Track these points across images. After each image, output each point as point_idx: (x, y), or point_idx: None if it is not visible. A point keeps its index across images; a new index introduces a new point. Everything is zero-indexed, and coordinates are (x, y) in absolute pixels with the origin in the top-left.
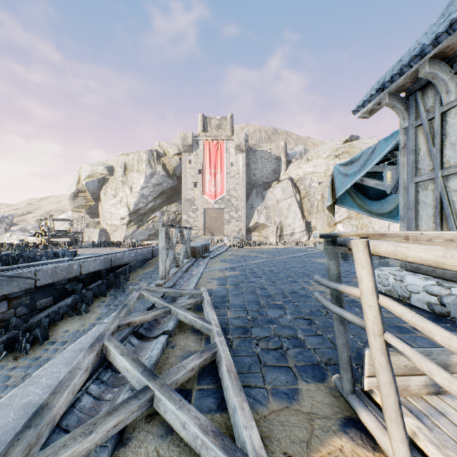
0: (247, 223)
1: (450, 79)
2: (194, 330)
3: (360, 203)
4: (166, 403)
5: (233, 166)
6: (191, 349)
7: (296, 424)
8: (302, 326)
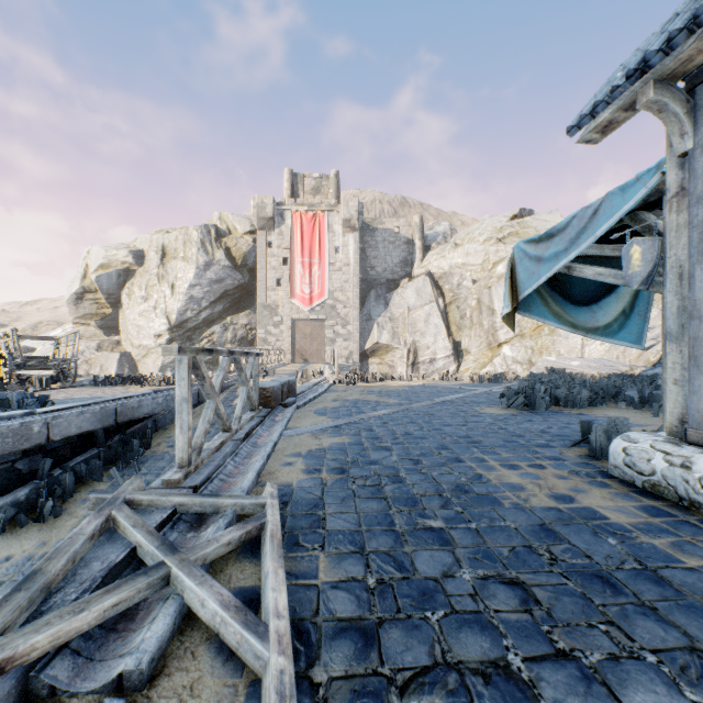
0: (361, 343)
1: None
2: (222, 644)
3: (557, 311)
4: None
5: (340, 253)
6: None
7: None
8: (509, 615)
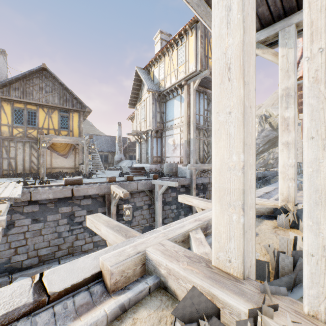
0: None
1: None
2: None
3: None
4: None
5: None
6: None
7: None
8: None
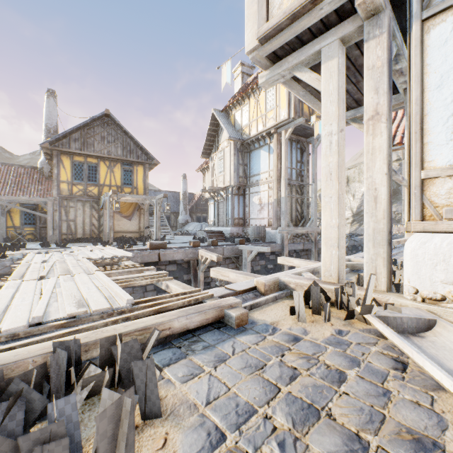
0: None
1: None
2: None
3: None
4: None
5: None
6: None
7: None
8: None
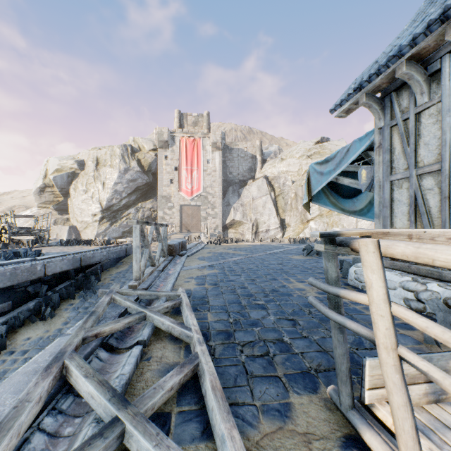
0: (223, 220)
1: (424, 81)
2: (172, 337)
3: (334, 201)
4: (140, 440)
5: (210, 164)
6: (169, 361)
7: (293, 450)
8: (287, 328)
